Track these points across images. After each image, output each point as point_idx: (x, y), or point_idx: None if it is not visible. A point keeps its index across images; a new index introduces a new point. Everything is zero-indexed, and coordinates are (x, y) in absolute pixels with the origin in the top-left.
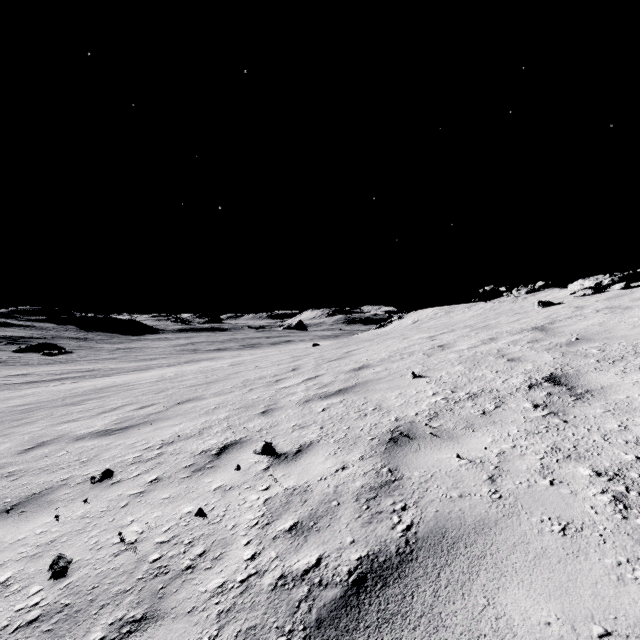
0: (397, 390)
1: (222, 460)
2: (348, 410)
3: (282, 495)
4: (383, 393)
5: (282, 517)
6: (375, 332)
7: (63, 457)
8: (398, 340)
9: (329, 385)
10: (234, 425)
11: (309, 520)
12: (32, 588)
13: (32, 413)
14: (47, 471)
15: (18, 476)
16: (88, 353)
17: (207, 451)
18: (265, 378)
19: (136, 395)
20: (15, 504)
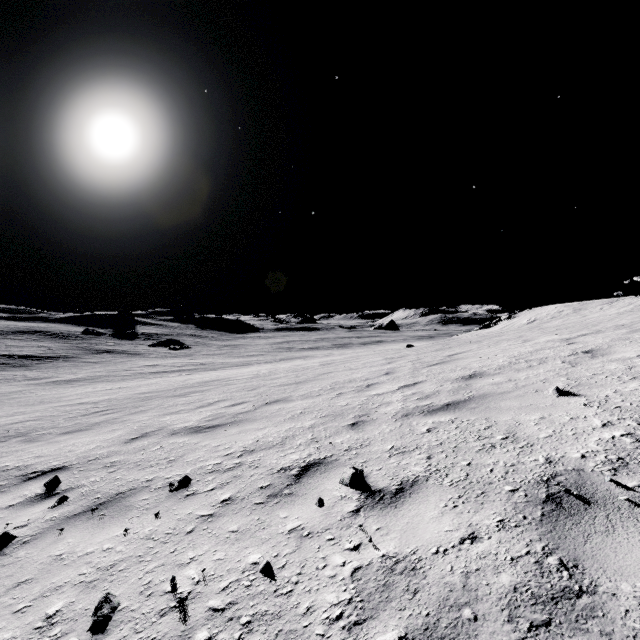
0: (535, 412)
1: (302, 486)
2: (464, 435)
3: (378, 568)
4: (514, 414)
5: (379, 616)
6: (479, 333)
7: (156, 452)
8: (516, 343)
9: (432, 396)
10: (319, 438)
11: (425, 639)
12: (69, 639)
13: (149, 401)
14: (139, 467)
15: (116, 468)
16: (202, 349)
17: (287, 469)
18: (355, 381)
19: (231, 391)
20: (102, 502)
